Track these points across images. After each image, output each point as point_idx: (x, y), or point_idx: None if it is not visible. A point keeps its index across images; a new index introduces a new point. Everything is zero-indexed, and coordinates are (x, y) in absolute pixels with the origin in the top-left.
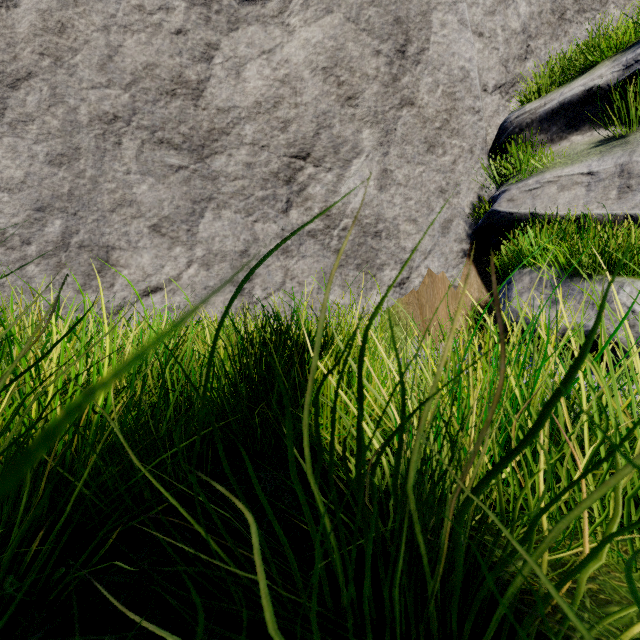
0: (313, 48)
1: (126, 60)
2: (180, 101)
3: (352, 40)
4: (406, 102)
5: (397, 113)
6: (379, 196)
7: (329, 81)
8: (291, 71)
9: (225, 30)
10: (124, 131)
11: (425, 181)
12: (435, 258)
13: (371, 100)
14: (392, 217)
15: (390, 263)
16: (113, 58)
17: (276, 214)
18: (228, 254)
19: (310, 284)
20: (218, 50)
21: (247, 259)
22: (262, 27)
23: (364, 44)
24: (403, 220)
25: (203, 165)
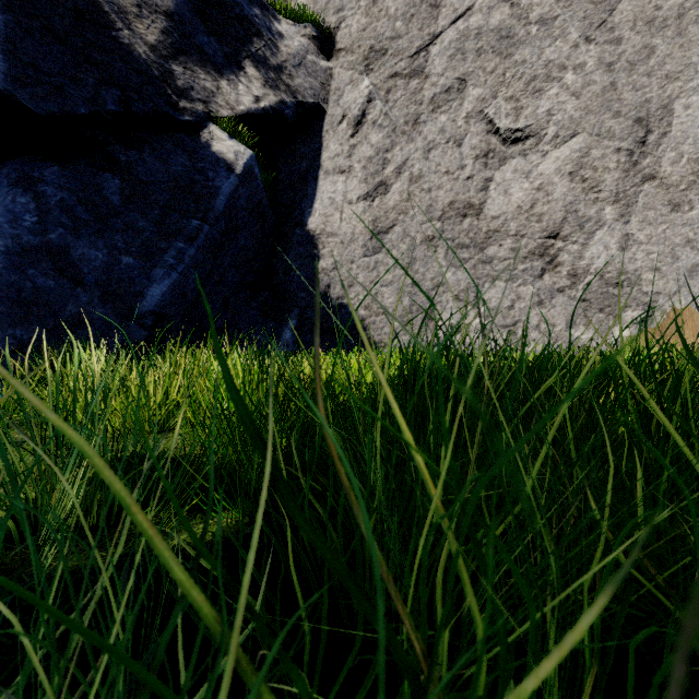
0: (562, 162)
1: (439, 204)
2: (468, 219)
3: (594, 148)
4: (647, 178)
5: (638, 189)
6: (620, 255)
7: (575, 180)
8: (544, 180)
9: (497, 167)
10: (438, 244)
11: (669, 236)
12: (681, 298)
13: (612, 185)
14: (633, 269)
15: (631, 305)
16: (432, 205)
17: (533, 279)
18: (500, 309)
19: (559, 325)
20: (492, 181)
21: (513, 311)
22: (522, 157)
23: (605, 147)
24: (645, 270)
25: (483, 255)
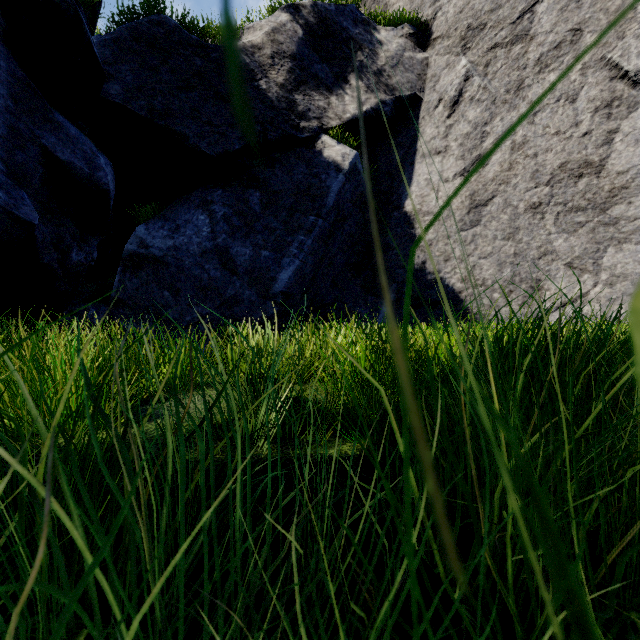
0: None
1: (547, 168)
2: (585, 178)
3: None
4: None
5: None
6: None
7: None
8: None
9: (624, 115)
10: (545, 210)
11: None
12: None
13: None
14: None
15: None
16: (538, 170)
17: None
18: (629, 275)
19: None
20: (617, 132)
21: None
22: None
23: None
24: None
25: (604, 216)
